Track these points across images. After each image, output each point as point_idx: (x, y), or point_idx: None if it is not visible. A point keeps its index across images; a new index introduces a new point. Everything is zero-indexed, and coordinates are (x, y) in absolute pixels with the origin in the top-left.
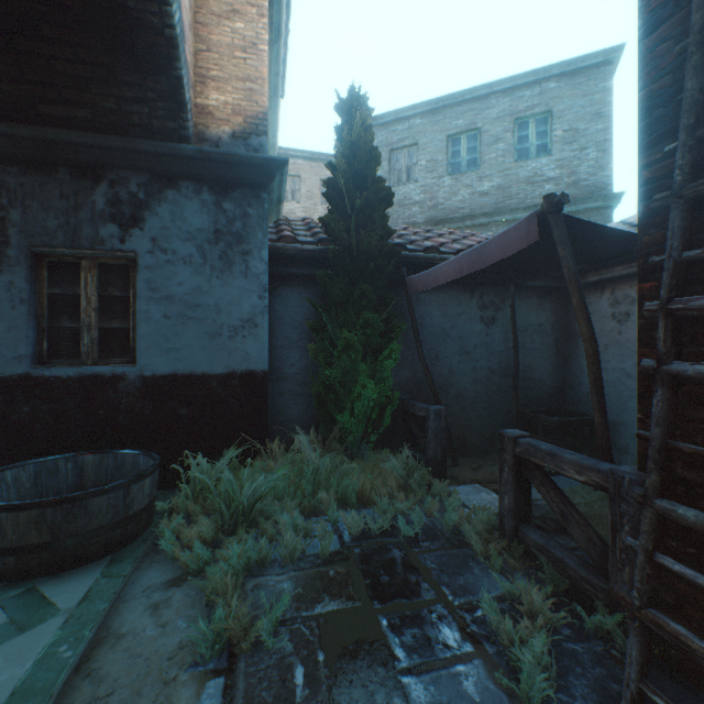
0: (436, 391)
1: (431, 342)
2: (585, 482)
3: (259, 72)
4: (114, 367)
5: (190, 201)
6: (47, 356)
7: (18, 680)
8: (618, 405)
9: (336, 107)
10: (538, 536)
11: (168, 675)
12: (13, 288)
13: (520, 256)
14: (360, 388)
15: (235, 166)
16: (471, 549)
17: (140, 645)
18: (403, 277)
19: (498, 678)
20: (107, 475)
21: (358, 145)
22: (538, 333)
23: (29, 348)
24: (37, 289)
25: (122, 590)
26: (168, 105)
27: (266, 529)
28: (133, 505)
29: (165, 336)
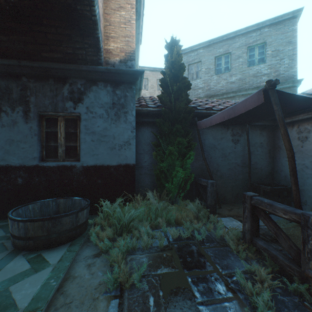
0: (211, 173)
1: (208, 151)
2: (288, 218)
3: (131, 33)
4: (71, 162)
5: (102, 91)
6: (45, 157)
7: (34, 293)
8: (301, 181)
9: (165, 46)
10: (263, 243)
11: (95, 296)
12: (32, 129)
13: (253, 110)
14: (176, 172)
15: (121, 75)
16: (229, 247)
17: (83, 282)
18: (195, 122)
19: (246, 310)
20: (68, 208)
21: (175, 63)
22: (260, 147)
23: (38, 154)
24: (41, 130)
25: (75, 257)
26: (93, 49)
27: (135, 234)
28: (79, 221)
29: (92, 149)
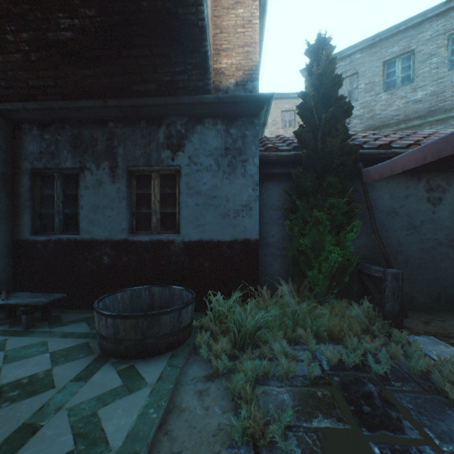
0: (387, 257)
1: (381, 219)
2: None
3: (252, 39)
4: (168, 236)
5: (210, 131)
6: (135, 229)
7: (129, 426)
8: None
9: (305, 51)
10: None
11: (214, 449)
12: (120, 191)
13: None
14: (326, 253)
15: (238, 104)
16: (444, 397)
17: (193, 419)
18: (359, 170)
19: None
20: (165, 300)
21: (323, 75)
22: None
23: (127, 224)
24: (131, 191)
25: (179, 376)
26: (199, 71)
27: (265, 350)
28: (182, 322)
29: (196, 216)
